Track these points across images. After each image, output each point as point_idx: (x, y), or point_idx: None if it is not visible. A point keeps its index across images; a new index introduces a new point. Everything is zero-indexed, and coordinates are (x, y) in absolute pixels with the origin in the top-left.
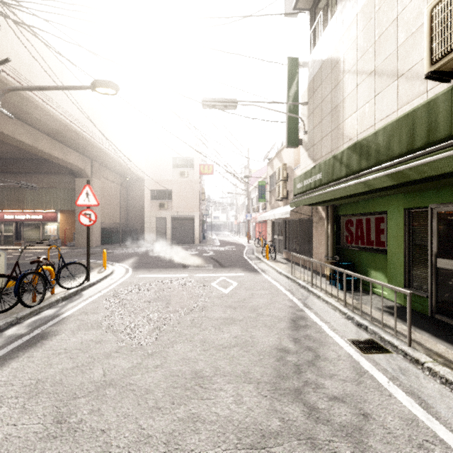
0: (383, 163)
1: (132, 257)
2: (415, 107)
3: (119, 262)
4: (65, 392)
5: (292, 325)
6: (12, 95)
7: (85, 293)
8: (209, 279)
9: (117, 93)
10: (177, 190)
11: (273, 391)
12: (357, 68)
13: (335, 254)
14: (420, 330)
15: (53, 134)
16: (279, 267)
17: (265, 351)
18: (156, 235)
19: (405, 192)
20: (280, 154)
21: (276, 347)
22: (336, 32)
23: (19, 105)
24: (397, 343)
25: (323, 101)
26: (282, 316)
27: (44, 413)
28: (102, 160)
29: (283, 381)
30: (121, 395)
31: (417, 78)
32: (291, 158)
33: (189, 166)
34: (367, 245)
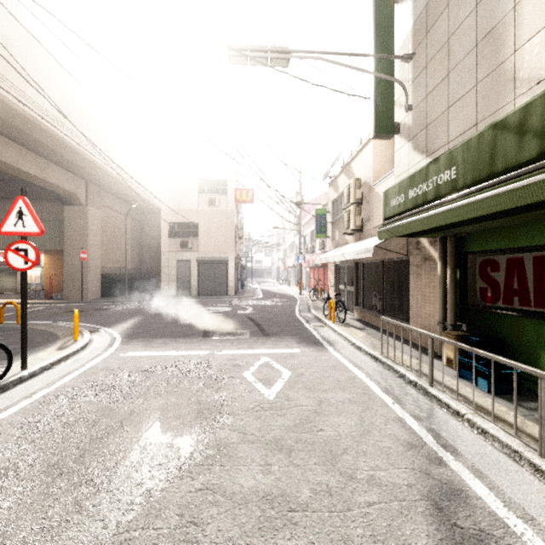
0: None
1: (134, 316)
2: None
3: (110, 327)
4: None
5: (444, 531)
6: None
7: None
8: (241, 362)
9: None
10: (205, 223)
11: None
12: None
13: (458, 319)
14: None
15: (20, 139)
16: (355, 336)
17: None
18: (176, 284)
19: None
20: (349, 167)
21: None
22: None
23: None
24: None
25: (452, 36)
26: (403, 483)
27: None
28: (101, 181)
29: None
30: None
31: None
32: (369, 170)
33: (221, 192)
34: (538, 308)
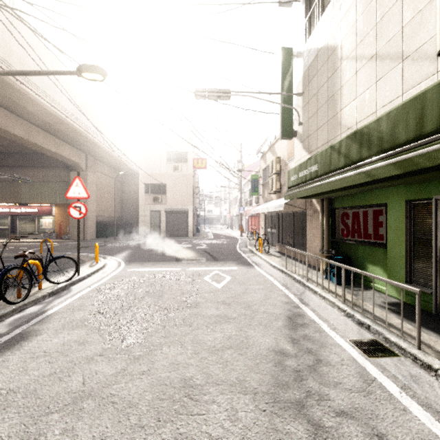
0: (386, 152)
1: (126, 250)
2: (425, 89)
3: (112, 256)
4: (37, 405)
5: (289, 323)
6: (3, 87)
7: (74, 288)
8: (202, 273)
9: (104, 78)
10: (171, 183)
11: (272, 403)
12: (357, 53)
13: (331, 247)
14: (426, 330)
15: (47, 128)
16: (273, 260)
17: (262, 354)
18: (150, 228)
19: (406, 184)
20: (273, 148)
21: (273, 350)
22: (333, 19)
23: (11, 98)
24: (405, 345)
25: (318, 91)
26: (278, 313)
27: (9, 434)
28: (96, 154)
29: (283, 391)
30: (100, 409)
31: (426, 58)
32: (285, 151)
33: (183, 160)
34: (364, 239)
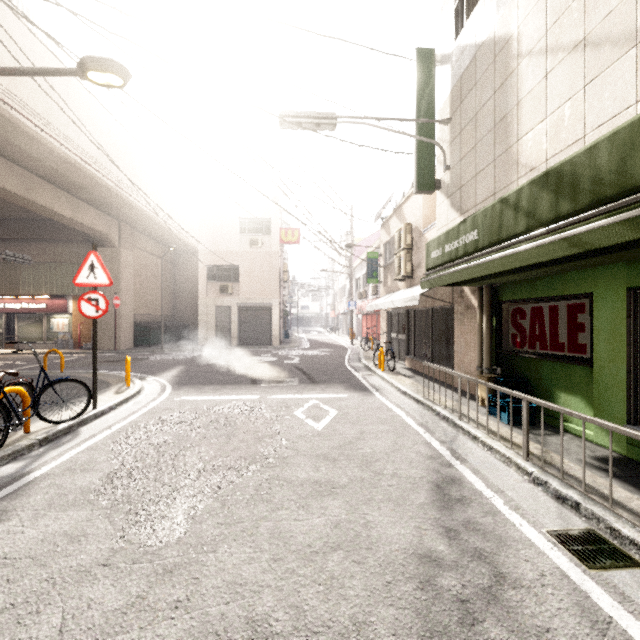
0: (608, 202)
1: (176, 366)
2: None
3: (155, 375)
4: None
5: (438, 496)
6: None
7: (84, 430)
8: (291, 404)
9: (125, 83)
10: (246, 266)
11: None
12: (547, 43)
13: (494, 364)
14: None
15: (57, 180)
16: (402, 382)
17: (395, 561)
18: (215, 332)
19: (629, 260)
20: (401, 210)
21: (415, 552)
22: None
23: None
24: None
25: (478, 112)
26: (418, 476)
27: None
28: (134, 221)
29: None
30: None
31: None
32: (419, 215)
33: (264, 231)
34: (552, 351)
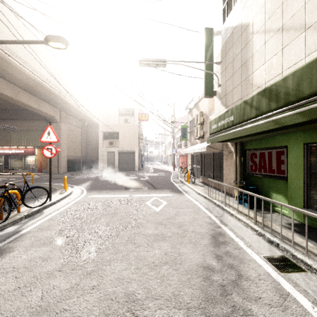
0: (292, 104)
1: (88, 181)
2: None
3: (78, 185)
4: None
5: (213, 241)
6: None
7: (45, 211)
8: (144, 199)
9: (66, 47)
10: (122, 132)
11: None
12: (265, 28)
13: (242, 179)
14: None
15: (30, 90)
16: (198, 189)
17: (192, 269)
18: (107, 164)
19: (304, 130)
20: (198, 105)
21: (201, 265)
22: (246, 3)
23: (2, 67)
24: (310, 262)
25: (234, 59)
26: (204, 232)
27: None
28: (67, 110)
29: (212, 306)
30: None
31: None
32: (207, 107)
33: (131, 115)
34: (269, 173)
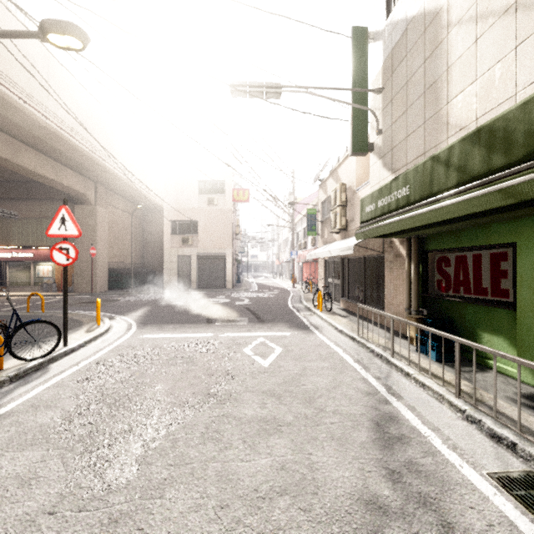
0: None
1: (143, 307)
2: None
3: (123, 315)
4: None
5: (378, 435)
6: None
7: (54, 366)
8: (241, 342)
9: (84, 45)
10: (204, 221)
11: None
12: (477, 10)
13: (421, 306)
14: None
15: (40, 147)
16: (338, 322)
17: (341, 509)
18: (177, 277)
19: None
20: (336, 172)
21: (360, 497)
22: None
23: None
24: None
25: (409, 80)
26: (358, 413)
27: None
28: (108, 183)
29: None
30: None
31: None
32: (353, 176)
33: (219, 191)
34: (476, 295)
